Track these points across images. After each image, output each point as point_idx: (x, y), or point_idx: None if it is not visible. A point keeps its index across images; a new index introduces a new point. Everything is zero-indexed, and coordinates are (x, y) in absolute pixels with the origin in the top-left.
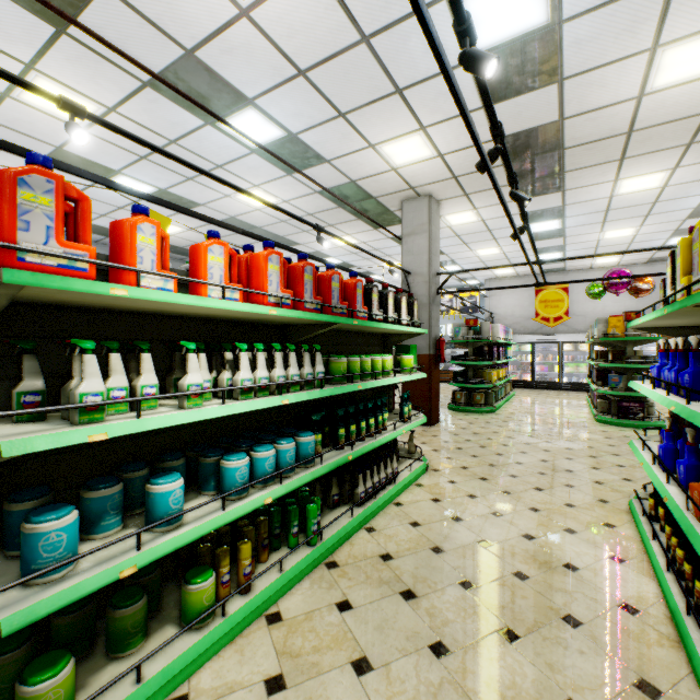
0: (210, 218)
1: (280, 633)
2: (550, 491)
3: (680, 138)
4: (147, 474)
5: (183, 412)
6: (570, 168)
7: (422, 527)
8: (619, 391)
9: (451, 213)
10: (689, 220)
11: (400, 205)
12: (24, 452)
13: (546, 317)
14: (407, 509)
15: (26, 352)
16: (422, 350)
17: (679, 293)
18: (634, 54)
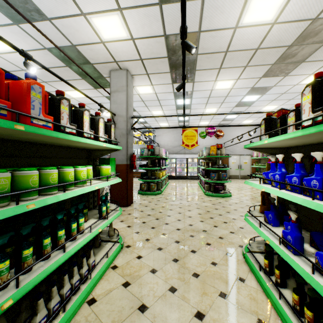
0: None
1: None
2: (200, 252)
3: (244, 62)
4: None
5: None
6: (198, 68)
7: None
8: (215, 180)
9: (139, 85)
10: (235, 107)
11: (109, 73)
12: None
13: (187, 144)
14: (99, 307)
15: None
16: (123, 161)
17: None
18: None
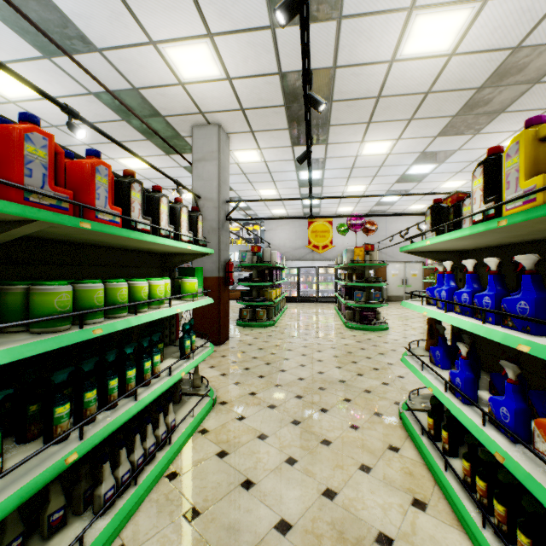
0: None
1: None
2: (334, 411)
3: (407, 112)
4: None
5: None
6: (334, 123)
7: (202, 519)
8: (362, 303)
9: (239, 149)
10: (396, 184)
11: (191, 130)
12: None
13: (316, 245)
14: (184, 482)
15: None
16: (212, 273)
17: (517, 201)
18: (397, 9)
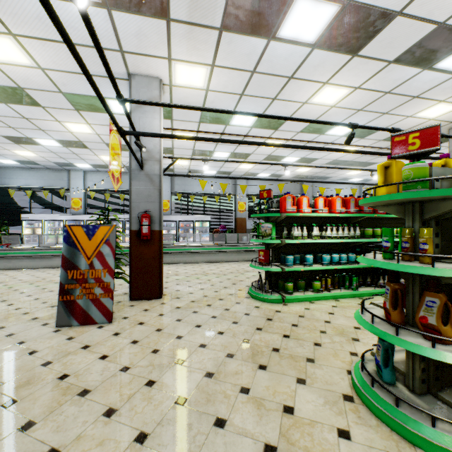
0: (320, 181)
1: (338, 302)
2: None
3: None
4: (304, 255)
5: (312, 240)
6: None
7: None
8: None
9: None
10: None
11: (448, 131)
12: (288, 242)
13: None
14: None
15: (284, 226)
16: None
17: None
18: None
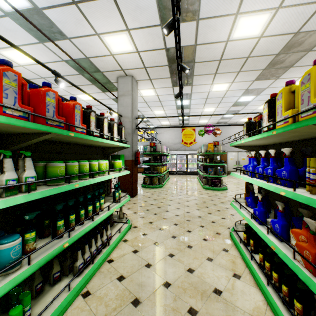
0: None
1: None
2: (194, 231)
3: (237, 68)
4: None
5: None
6: (196, 74)
7: (126, 280)
8: (212, 175)
9: (143, 89)
10: (232, 107)
11: (117, 79)
12: None
13: (186, 142)
14: (116, 264)
15: None
16: (128, 157)
17: (281, 122)
18: (229, 14)
